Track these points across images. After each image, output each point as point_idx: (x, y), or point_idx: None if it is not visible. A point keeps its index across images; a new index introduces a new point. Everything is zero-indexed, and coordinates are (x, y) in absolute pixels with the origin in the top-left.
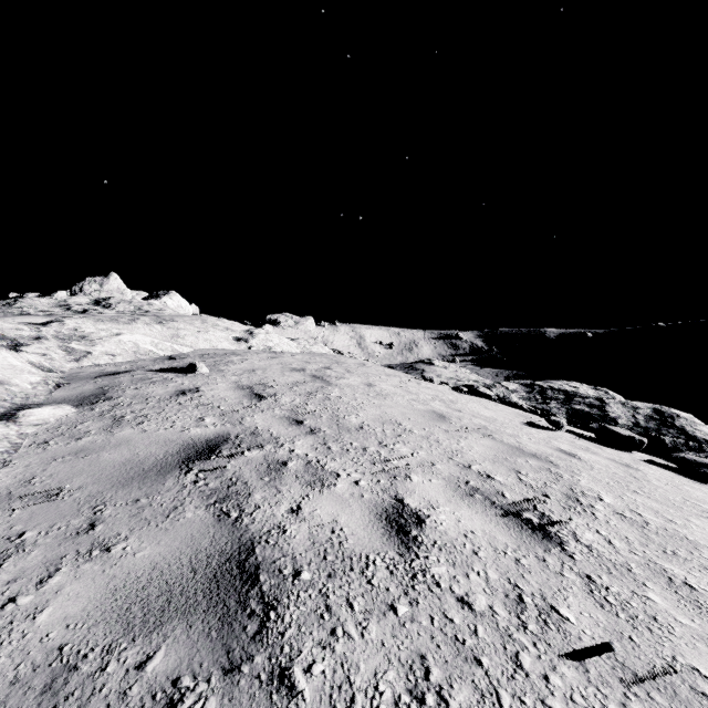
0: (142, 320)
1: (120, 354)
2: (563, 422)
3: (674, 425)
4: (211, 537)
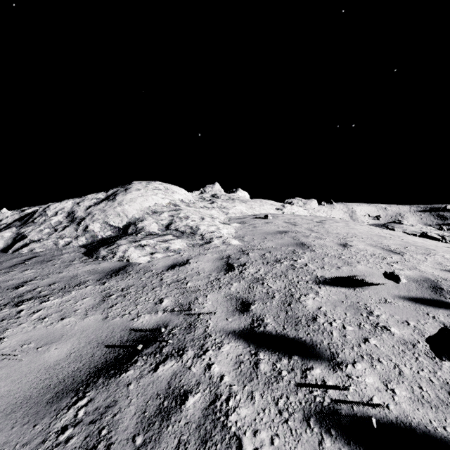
0: (236, 201)
1: (237, 213)
2: None
3: None
4: (293, 241)
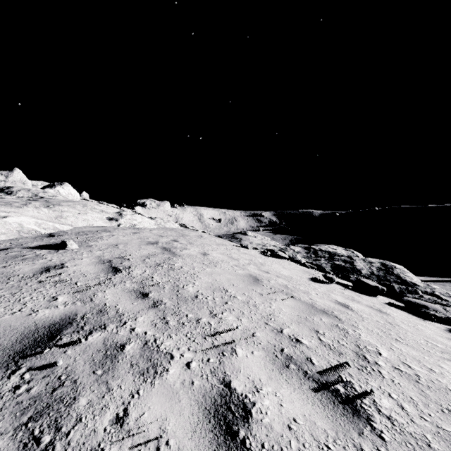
0: (32, 204)
1: (4, 233)
2: (335, 277)
3: (393, 273)
4: None
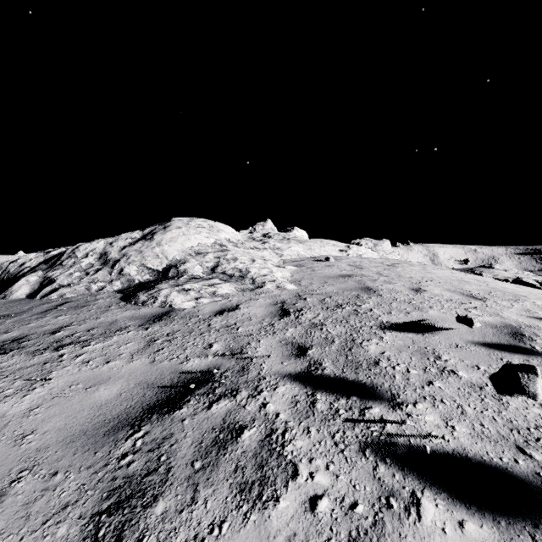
0: (292, 242)
1: (293, 255)
2: None
3: None
4: (358, 285)
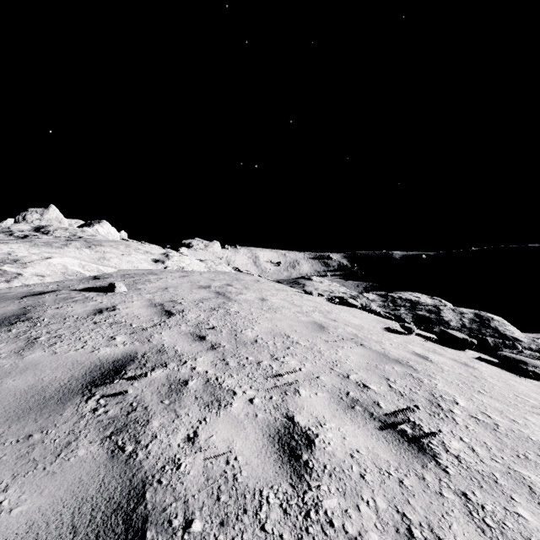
0: (73, 245)
1: (49, 275)
2: (414, 328)
3: (490, 326)
4: (101, 480)
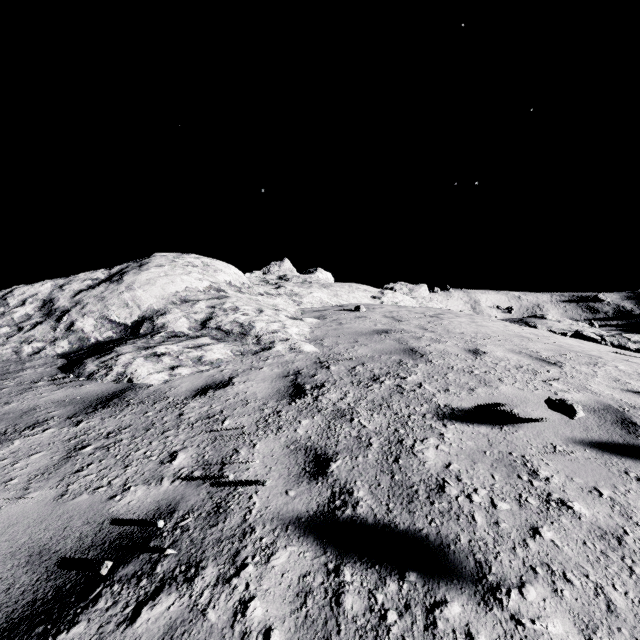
0: (315, 286)
1: (315, 303)
2: None
3: None
4: (398, 345)
